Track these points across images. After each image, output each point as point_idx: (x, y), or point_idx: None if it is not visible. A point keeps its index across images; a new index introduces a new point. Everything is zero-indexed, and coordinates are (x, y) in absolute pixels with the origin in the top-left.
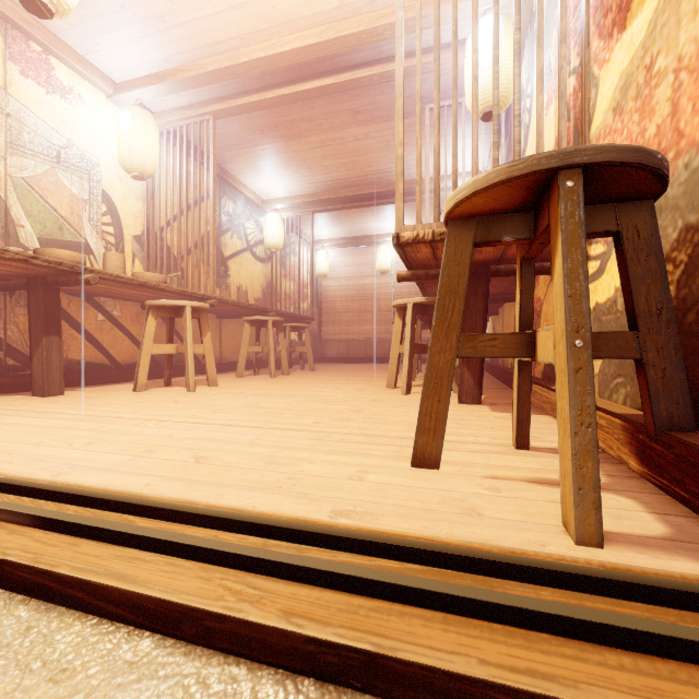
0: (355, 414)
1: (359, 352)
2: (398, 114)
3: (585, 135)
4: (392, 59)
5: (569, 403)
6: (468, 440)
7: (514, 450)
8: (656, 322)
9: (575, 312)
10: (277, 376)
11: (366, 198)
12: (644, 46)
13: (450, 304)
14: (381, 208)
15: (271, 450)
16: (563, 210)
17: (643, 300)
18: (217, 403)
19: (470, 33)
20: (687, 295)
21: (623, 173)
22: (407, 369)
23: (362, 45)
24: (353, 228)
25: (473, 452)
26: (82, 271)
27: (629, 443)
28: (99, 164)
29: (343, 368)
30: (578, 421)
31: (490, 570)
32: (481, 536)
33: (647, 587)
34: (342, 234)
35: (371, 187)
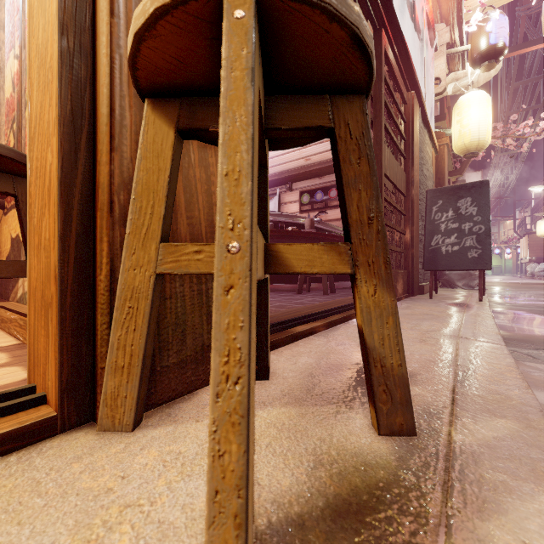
0: None
1: None
2: None
3: (23, 113)
4: None
5: None
6: None
7: None
8: None
9: None
10: None
11: None
12: None
13: None
14: None
15: None
16: None
17: None
18: None
19: None
20: None
21: (5, 160)
22: None
23: None
24: None
25: None
26: None
27: None
28: None
29: None
30: None
31: None
32: None
33: None
34: None
35: None
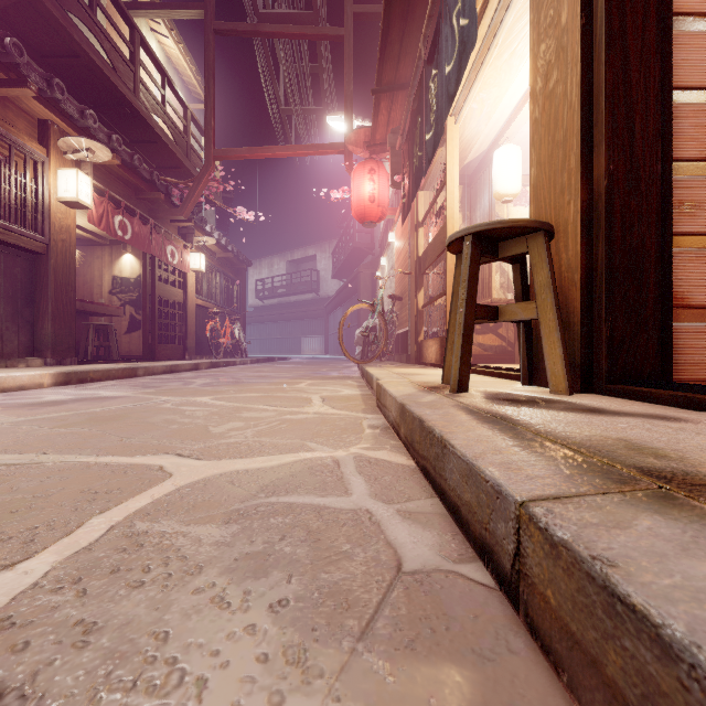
0: None
1: None
2: None
3: None
4: None
5: None
6: None
7: None
8: None
9: None
10: None
11: None
12: None
13: None
14: None
15: None
16: None
17: None
18: None
19: None
20: None
21: None
22: None
23: None
24: None
25: None
26: None
27: None
28: None
29: None
30: None
31: None
32: None
33: None
34: None
35: None
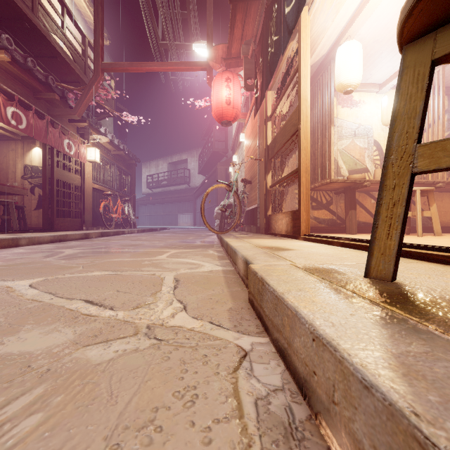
0: None
1: None
2: None
3: None
4: None
5: None
6: None
7: None
8: None
9: None
10: None
11: None
12: None
13: None
14: None
15: None
16: None
17: None
18: (429, 239)
19: None
20: None
21: None
22: None
23: None
24: None
25: None
26: (363, 182)
27: None
28: (372, 128)
29: None
30: None
31: None
32: None
33: None
34: None
35: None
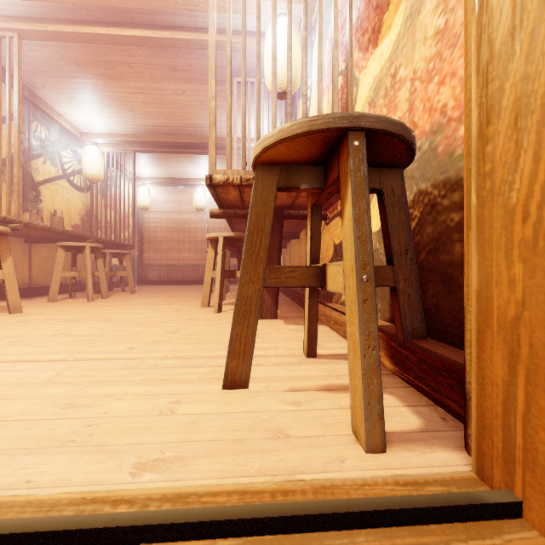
0: (171, 335)
1: (178, 275)
2: (210, 71)
3: None
4: (206, 31)
5: (359, 330)
6: (270, 354)
7: (306, 359)
8: (405, 260)
9: (362, 252)
10: (96, 299)
11: (184, 146)
12: (391, 60)
13: (258, 239)
14: (197, 156)
15: (71, 389)
16: (352, 164)
17: (397, 243)
18: (15, 334)
19: (268, 27)
20: (420, 240)
21: (390, 142)
22: (219, 292)
23: (179, 9)
24: (172, 171)
25: (275, 365)
26: None
27: (384, 348)
28: None
29: (163, 290)
30: (366, 344)
31: (308, 525)
32: (290, 464)
33: (440, 508)
34: (162, 174)
35: (189, 137)
